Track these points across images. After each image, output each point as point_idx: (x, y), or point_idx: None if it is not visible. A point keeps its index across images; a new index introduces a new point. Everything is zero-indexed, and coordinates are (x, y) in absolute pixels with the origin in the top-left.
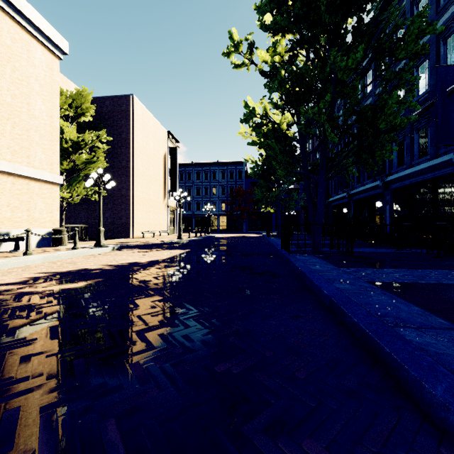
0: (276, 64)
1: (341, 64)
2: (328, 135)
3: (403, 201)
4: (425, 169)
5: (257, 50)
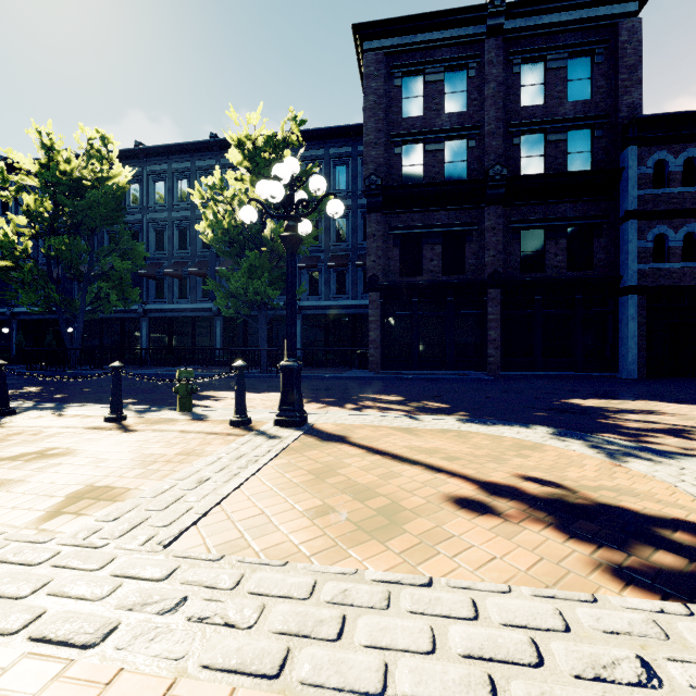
0: (43, 215)
1: (119, 264)
2: (111, 300)
3: (94, 330)
4: (118, 310)
5: (24, 193)
